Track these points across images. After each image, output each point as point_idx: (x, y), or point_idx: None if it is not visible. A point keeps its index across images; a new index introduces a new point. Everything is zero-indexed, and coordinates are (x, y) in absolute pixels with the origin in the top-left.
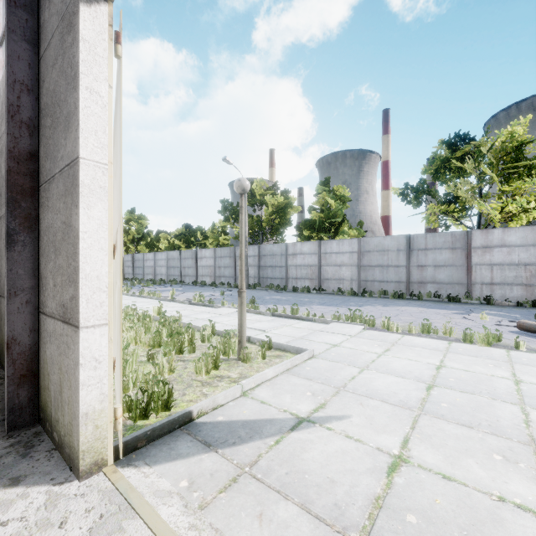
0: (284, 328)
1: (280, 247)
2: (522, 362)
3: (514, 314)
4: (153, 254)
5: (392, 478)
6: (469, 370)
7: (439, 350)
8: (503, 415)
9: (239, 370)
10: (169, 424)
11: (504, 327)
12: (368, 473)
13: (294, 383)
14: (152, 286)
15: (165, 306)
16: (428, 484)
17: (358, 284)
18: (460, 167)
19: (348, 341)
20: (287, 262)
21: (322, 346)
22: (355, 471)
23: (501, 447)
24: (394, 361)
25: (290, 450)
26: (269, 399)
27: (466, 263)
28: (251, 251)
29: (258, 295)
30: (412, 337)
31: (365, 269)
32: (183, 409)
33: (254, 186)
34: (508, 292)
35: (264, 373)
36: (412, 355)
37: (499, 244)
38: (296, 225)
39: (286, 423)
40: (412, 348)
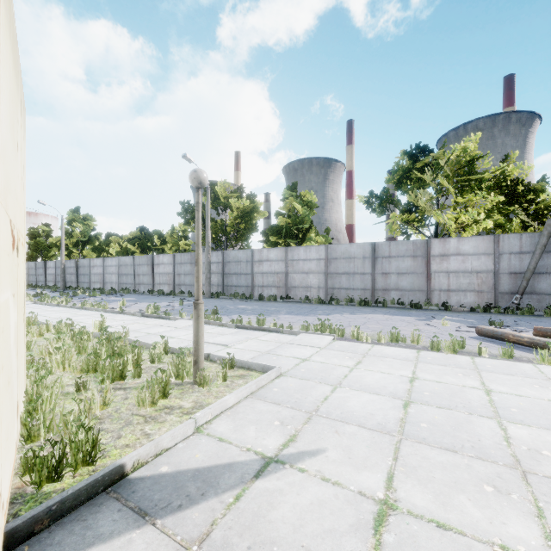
0: (249, 342)
1: (245, 253)
2: (487, 369)
3: (470, 319)
4: (102, 259)
5: (380, 536)
6: (441, 381)
7: (409, 360)
8: (483, 433)
9: (195, 397)
10: (88, 488)
11: (464, 333)
12: (352, 532)
13: (259, 409)
14: (98, 295)
15: (111, 319)
16: (422, 539)
17: (326, 292)
18: (420, 178)
19: (318, 354)
20: (253, 269)
21: (290, 361)
22: (336, 532)
23: (489, 475)
24: (367, 375)
25: (253, 509)
26: (229, 435)
27: (426, 270)
28: (214, 257)
29: (221, 304)
30: (382, 346)
31: (332, 276)
32: (112, 463)
33: (217, 188)
34: (463, 298)
35: (223, 401)
36: (384, 367)
37: (455, 252)
38: (263, 231)
39: (249, 467)
40: (383, 359)
